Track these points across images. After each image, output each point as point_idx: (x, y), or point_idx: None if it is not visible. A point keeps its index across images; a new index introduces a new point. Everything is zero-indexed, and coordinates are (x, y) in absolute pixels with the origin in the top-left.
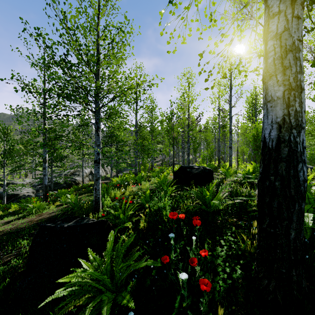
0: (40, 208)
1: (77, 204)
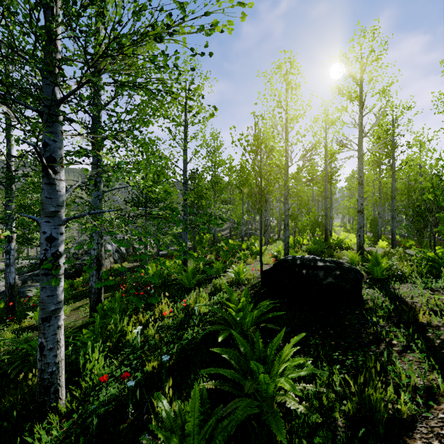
0: None
1: None
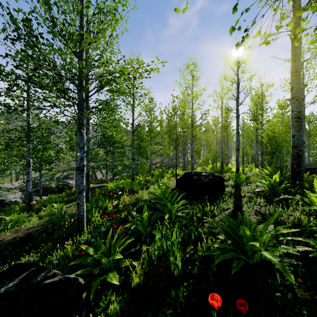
0: (18, 221)
1: (60, 218)
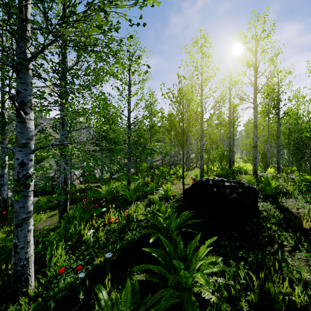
0: None
1: None
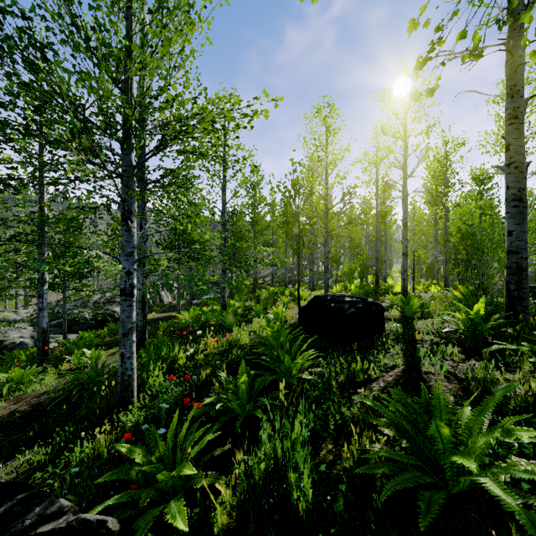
0: (22, 382)
1: (94, 376)
